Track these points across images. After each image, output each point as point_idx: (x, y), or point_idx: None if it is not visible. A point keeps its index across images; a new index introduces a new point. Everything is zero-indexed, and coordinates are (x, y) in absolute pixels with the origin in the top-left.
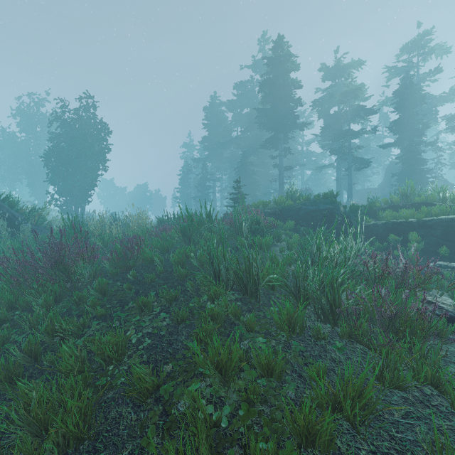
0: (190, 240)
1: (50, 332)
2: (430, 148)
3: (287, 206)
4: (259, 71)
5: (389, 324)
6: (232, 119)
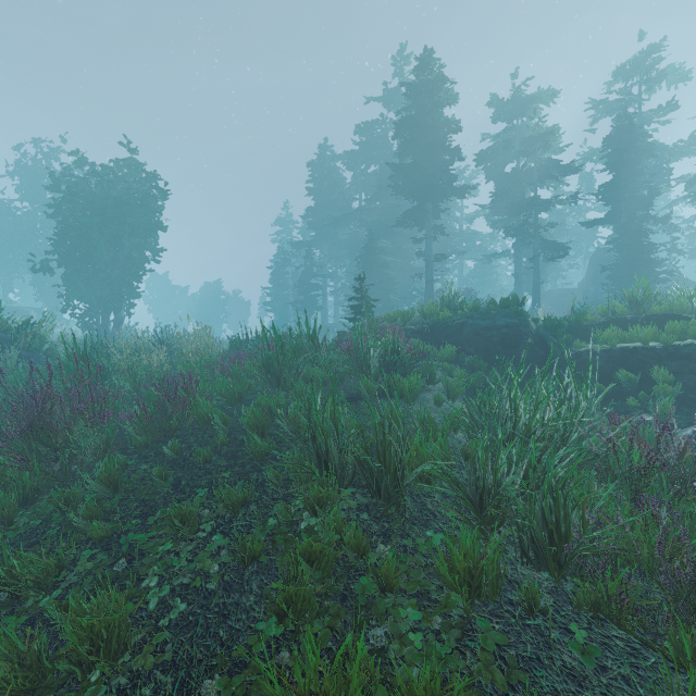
0: (279, 381)
1: None
2: (659, 228)
3: (442, 320)
4: (394, 106)
5: (689, 594)
6: (353, 180)
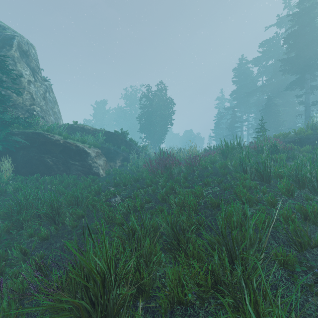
0: (226, 158)
1: (171, 188)
2: None
3: (307, 135)
4: (284, 25)
5: None
6: (258, 71)
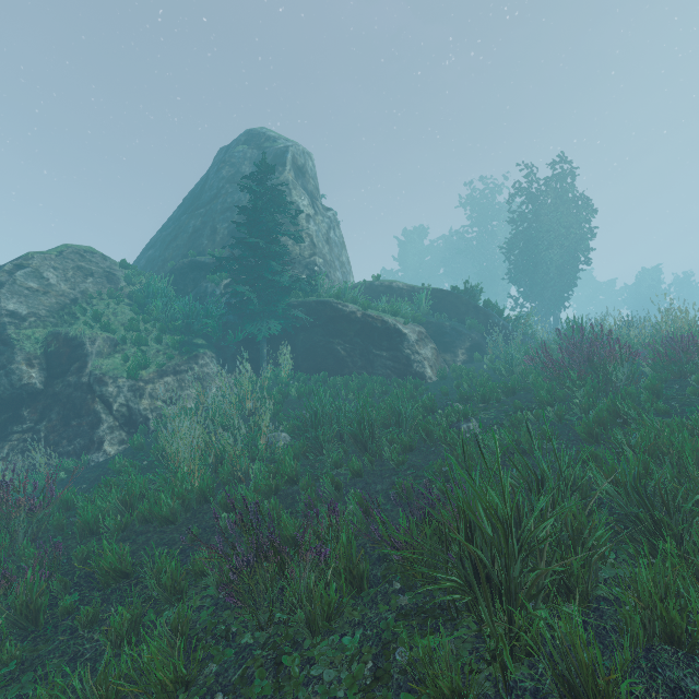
0: None
1: (611, 412)
2: None
3: None
4: None
5: None
6: None
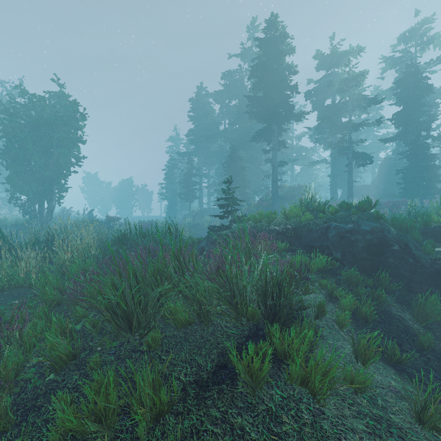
0: (130, 322)
1: None
2: None
3: (303, 221)
4: (248, 60)
5: None
6: (220, 111)
